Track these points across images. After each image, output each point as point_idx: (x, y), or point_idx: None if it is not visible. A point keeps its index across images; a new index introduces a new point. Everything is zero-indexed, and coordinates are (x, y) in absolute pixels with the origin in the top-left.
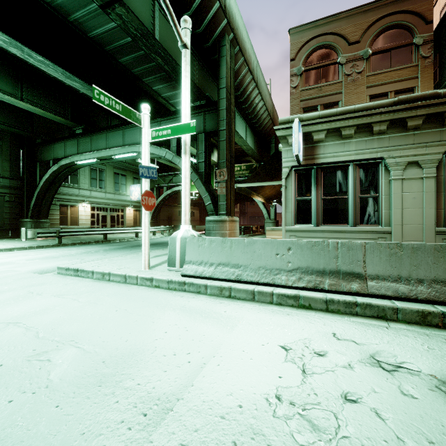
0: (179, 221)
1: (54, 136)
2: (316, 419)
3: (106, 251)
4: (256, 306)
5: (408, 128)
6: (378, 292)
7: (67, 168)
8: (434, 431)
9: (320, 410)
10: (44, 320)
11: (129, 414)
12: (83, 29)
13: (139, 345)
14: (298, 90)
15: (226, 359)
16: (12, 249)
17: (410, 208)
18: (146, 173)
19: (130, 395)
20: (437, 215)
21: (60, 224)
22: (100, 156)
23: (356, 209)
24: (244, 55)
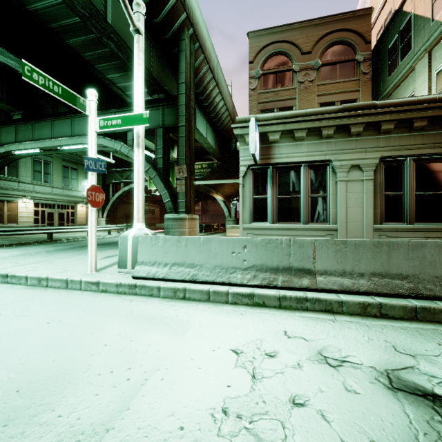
0: None
1: None
2: (263, 431)
3: (50, 252)
4: (210, 308)
5: (351, 134)
6: (326, 286)
7: (2, 158)
8: (374, 428)
9: (268, 420)
10: None
11: None
12: None
13: (69, 365)
14: (256, 93)
15: (172, 372)
16: None
17: (353, 207)
18: (93, 165)
19: (46, 433)
20: (375, 214)
21: None
22: (44, 146)
23: (307, 208)
24: (205, 52)
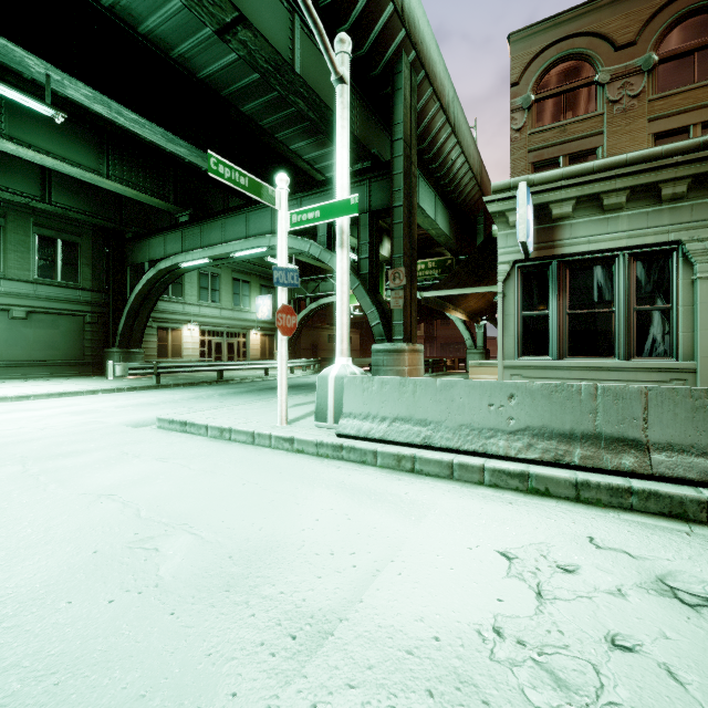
0: (329, 352)
1: (149, 227)
2: (562, 670)
3: (224, 396)
4: (456, 488)
5: None
6: (671, 472)
7: (167, 273)
8: None
9: (569, 657)
10: (145, 493)
11: (271, 634)
12: (191, 68)
13: (278, 537)
14: (525, 135)
15: (412, 567)
16: (95, 391)
17: None
18: (283, 278)
19: (271, 607)
20: None
21: (158, 355)
22: (214, 254)
23: (629, 330)
24: (434, 84)
